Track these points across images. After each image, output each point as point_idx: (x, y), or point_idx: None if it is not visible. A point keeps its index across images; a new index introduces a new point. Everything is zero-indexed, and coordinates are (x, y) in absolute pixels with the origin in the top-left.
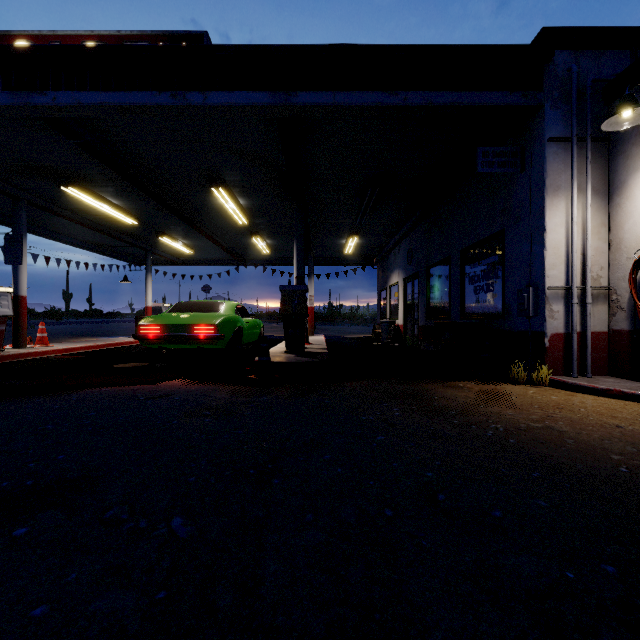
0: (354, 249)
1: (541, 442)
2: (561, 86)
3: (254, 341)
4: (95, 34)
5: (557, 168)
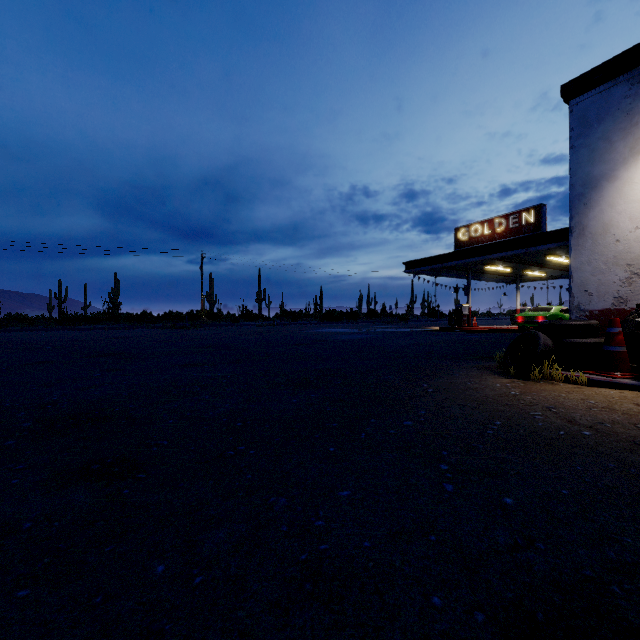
0: None
1: None
2: None
3: None
4: (499, 216)
5: None
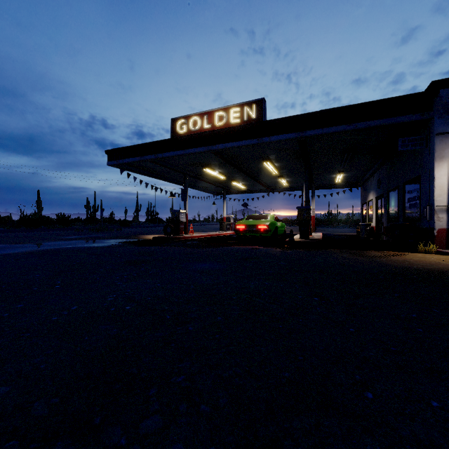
0: (342, 179)
1: (394, 262)
2: (444, 107)
3: (281, 234)
4: (220, 109)
5: (442, 147)
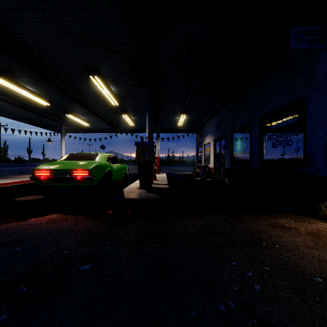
0: (183, 123)
1: None
2: None
3: (122, 178)
4: None
5: None
